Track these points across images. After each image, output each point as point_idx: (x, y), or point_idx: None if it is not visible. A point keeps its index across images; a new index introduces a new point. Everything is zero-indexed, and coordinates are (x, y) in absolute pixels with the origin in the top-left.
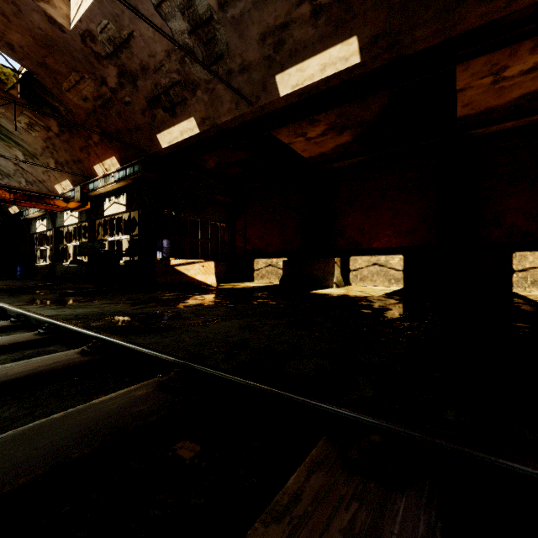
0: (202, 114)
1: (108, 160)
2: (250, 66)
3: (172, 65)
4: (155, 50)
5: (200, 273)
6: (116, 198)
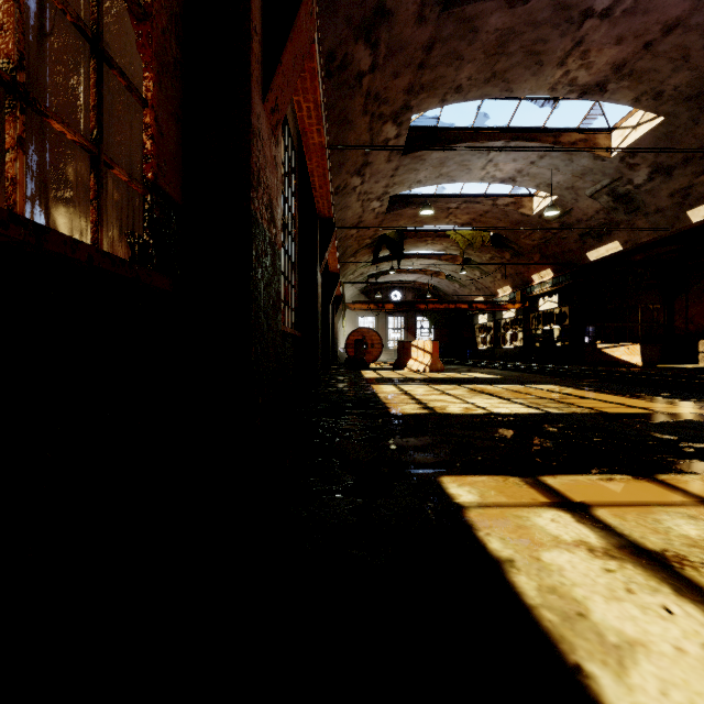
0: (624, 239)
1: (543, 272)
2: (663, 209)
3: (600, 216)
4: (587, 212)
5: (625, 354)
6: (549, 298)
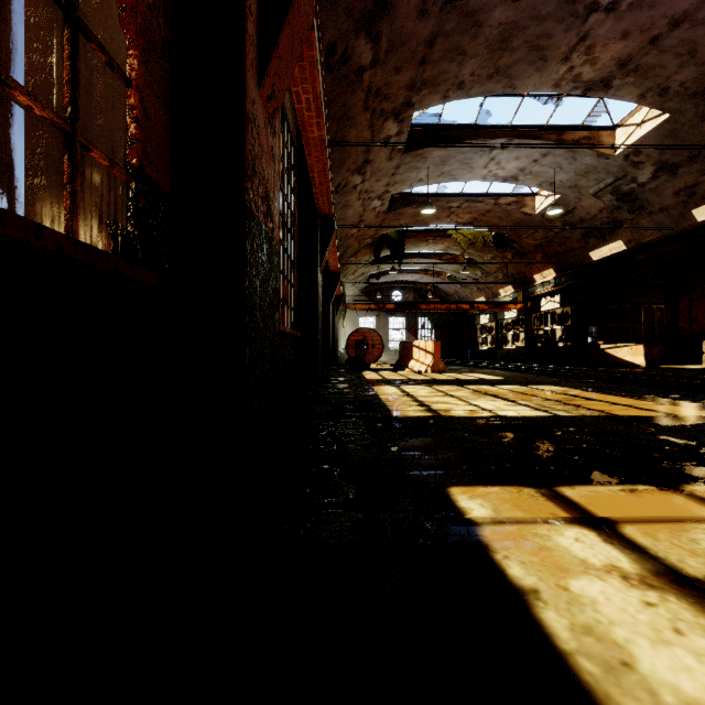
0: (628, 238)
1: (545, 271)
2: (667, 208)
3: (603, 215)
4: (590, 211)
5: (628, 355)
6: (551, 298)
